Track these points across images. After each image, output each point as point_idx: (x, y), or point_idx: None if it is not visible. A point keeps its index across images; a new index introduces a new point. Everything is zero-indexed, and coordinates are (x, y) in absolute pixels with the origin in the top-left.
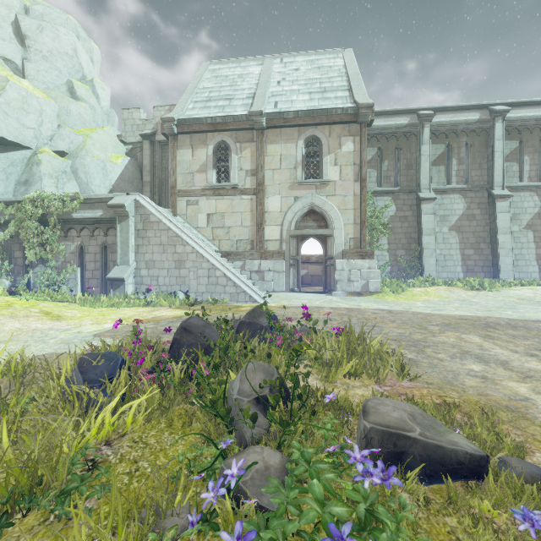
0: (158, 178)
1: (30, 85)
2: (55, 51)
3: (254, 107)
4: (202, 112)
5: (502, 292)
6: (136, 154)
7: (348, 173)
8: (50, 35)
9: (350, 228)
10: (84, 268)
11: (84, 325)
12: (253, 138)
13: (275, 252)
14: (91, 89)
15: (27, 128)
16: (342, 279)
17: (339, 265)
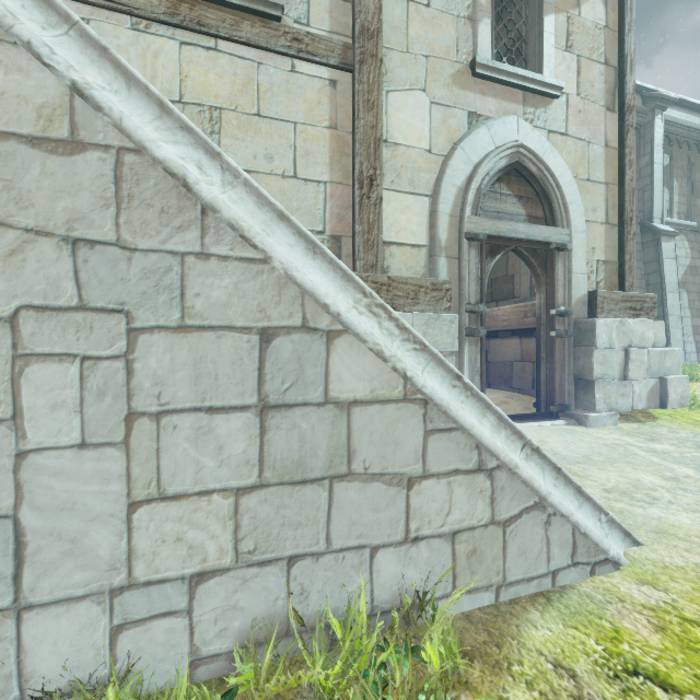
0: None
1: None
2: None
3: None
4: None
5: None
6: None
7: (595, 82)
8: None
9: (598, 234)
10: None
11: None
12: None
13: (425, 284)
14: None
15: None
16: (609, 375)
17: (603, 335)
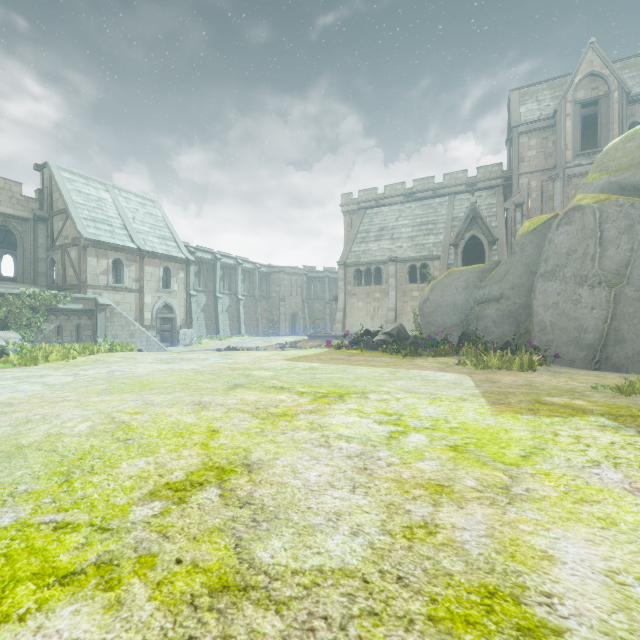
0: None
1: None
2: None
3: (139, 244)
4: (100, 233)
5: (229, 340)
6: None
7: (182, 288)
8: None
9: (183, 314)
10: (62, 341)
11: None
12: (137, 260)
13: (151, 326)
14: None
15: None
16: (182, 339)
17: (181, 332)
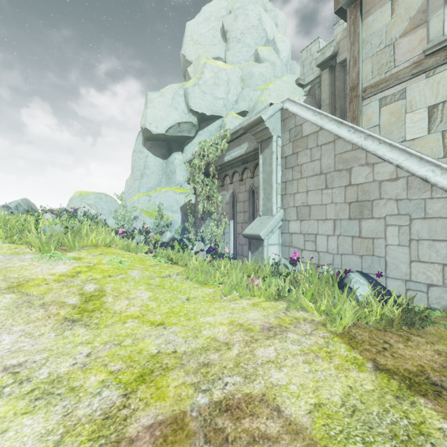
0: (339, 109)
1: (222, 64)
2: (245, 30)
3: None
4: None
5: None
6: (314, 92)
7: None
8: (241, 19)
9: None
10: (235, 220)
11: (23, 382)
12: None
13: None
14: (272, 47)
15: (218, 100)
16: None
17: None
